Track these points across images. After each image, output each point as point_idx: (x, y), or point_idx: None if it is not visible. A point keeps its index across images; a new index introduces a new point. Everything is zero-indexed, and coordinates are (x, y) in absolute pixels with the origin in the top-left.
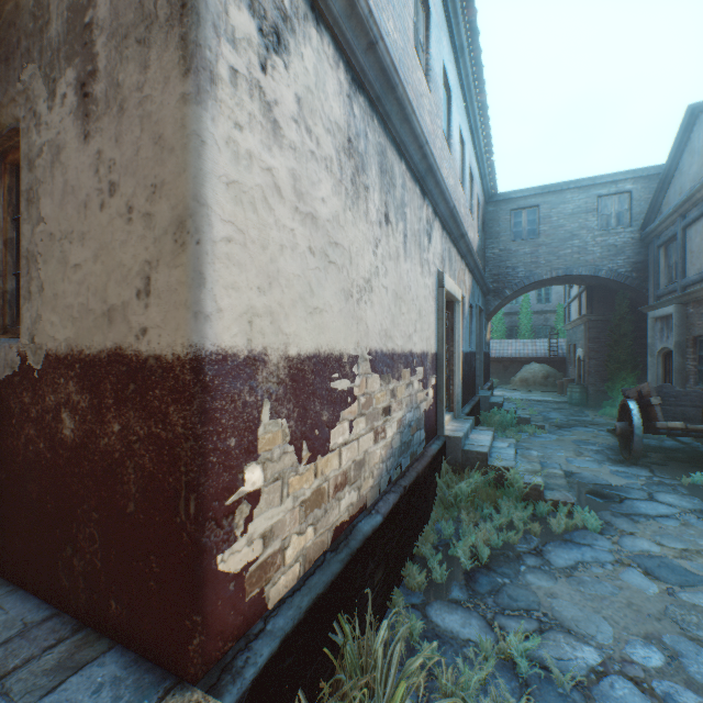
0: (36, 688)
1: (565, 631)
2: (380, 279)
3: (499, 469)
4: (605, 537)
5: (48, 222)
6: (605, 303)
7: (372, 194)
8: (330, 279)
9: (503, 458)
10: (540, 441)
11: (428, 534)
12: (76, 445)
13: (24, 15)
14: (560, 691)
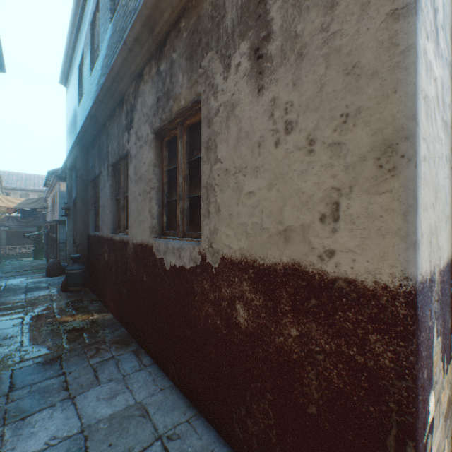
0: None
1: None
2: None
3: None
4: None
5: (223, 161)
6: None
7: None
8: (449, 185)
9: None
10: None
11: None
12: (249, 332)
13: (203, 21)
14: None
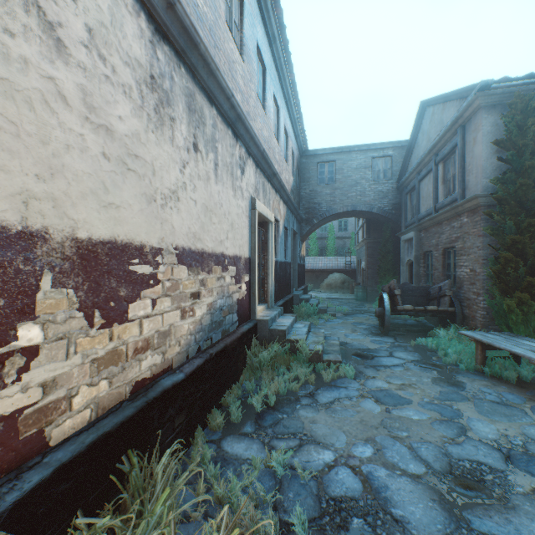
0: None
1: (316, 443)
2: (188, 193)
3: (293, 341)
4: (357, 381)
5: None
6: (378, 231)
7: (180, 126)
8: (129, 183)
9: (298, 334)
10: (332, 324)
11: (235, 390)
12: None
13: None
14: (302, 482)
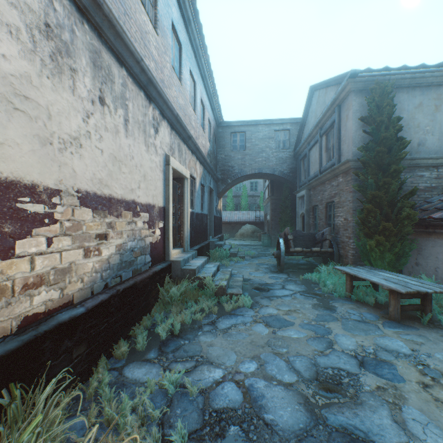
0: None
1: (210, 363)
2: (94, 141)
3: (202, 278)
4: (253, 309)
5: None
6: (279, 190)
7: (83, 78)
8: (16, 122)
9: (207, 272)
10: (240, 265)
11: (144, 322)
12: None
13: None
14: (191, 398)
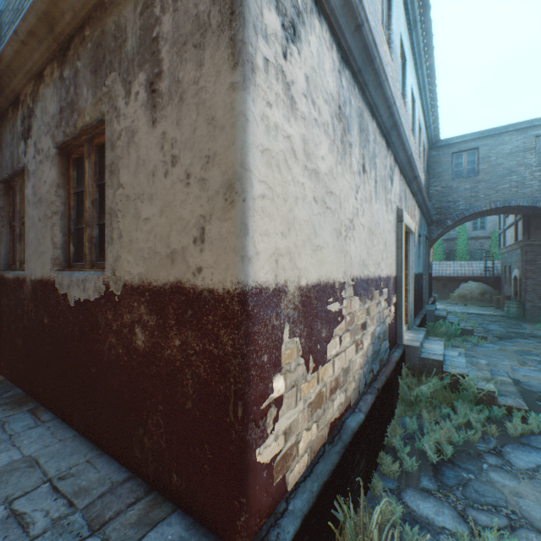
0: (127, 537)
1: (536, 530)
2: (359, 218)
3: (453, 375)
4: None
5: (125, 187)
6: None
7: (354, 150)
8: (326, 222)
9: (456, 366)
10: (484, 350)
11: (395, 428)
12: (146, 353)
13: (108, 38)
14: None
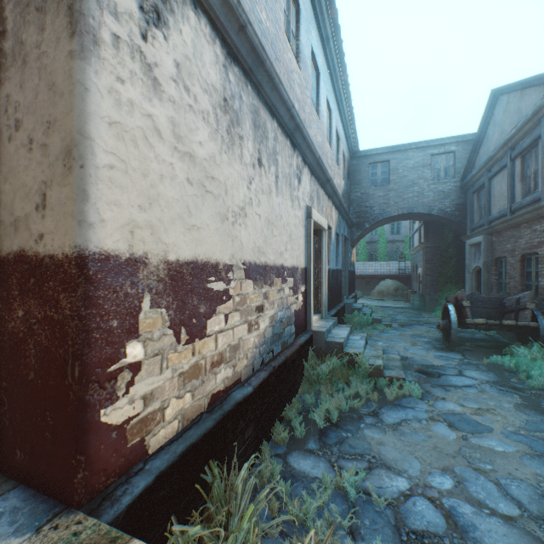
0: None
1: (386, 467)
2: (254, 208)
3: (351, 355)
4: (424, 402)
5: None
6: (437, 234)
7: (247, 143)
8: (207, 204)
9: (355, 347)
10: (388, 335)
11: (295, 403)
12: None
13: None
14: (377, 509)
